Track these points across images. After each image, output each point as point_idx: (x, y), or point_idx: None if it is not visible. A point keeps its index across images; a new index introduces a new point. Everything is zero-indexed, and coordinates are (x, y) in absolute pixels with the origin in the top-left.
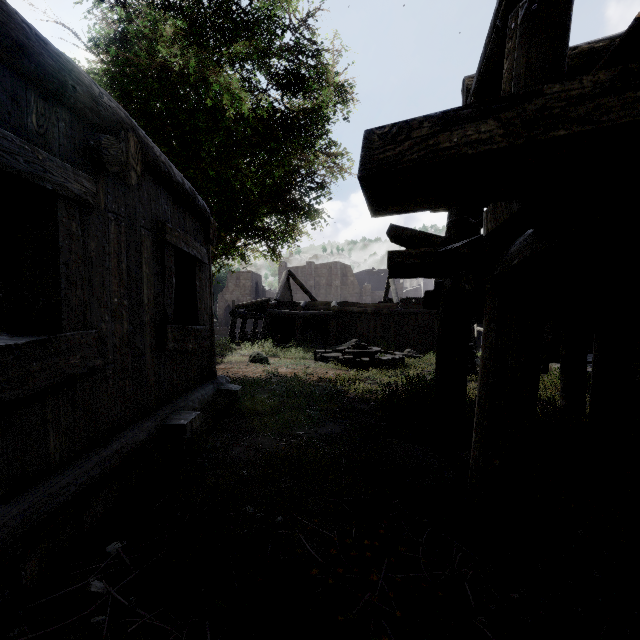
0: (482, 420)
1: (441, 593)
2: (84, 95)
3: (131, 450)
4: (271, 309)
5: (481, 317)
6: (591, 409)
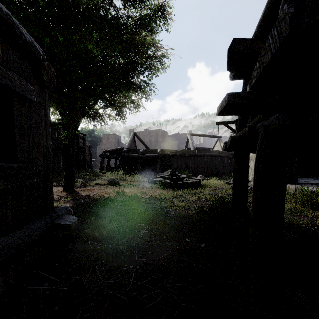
0: None
1: None
2: None
3: None
4: (123, 153)
5: None
6: None
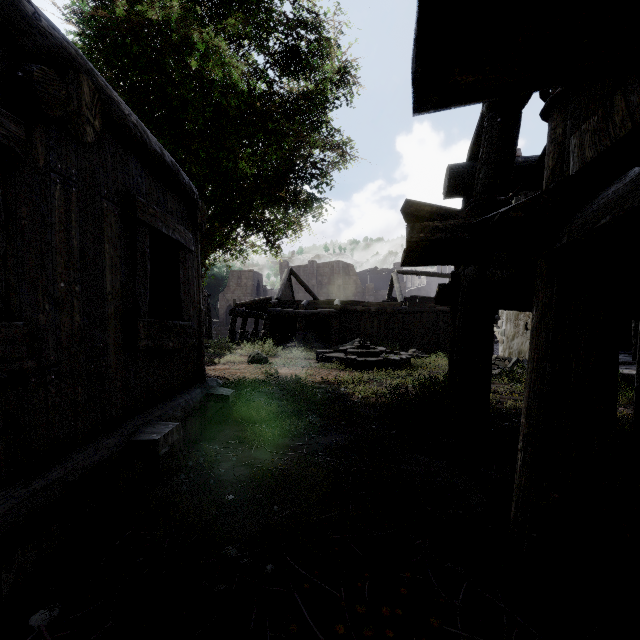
0: (533, 440)
1: None
2: (7, 8)
3: (80, 477)
4: (272, 308)
5: None
6: (635, 418)
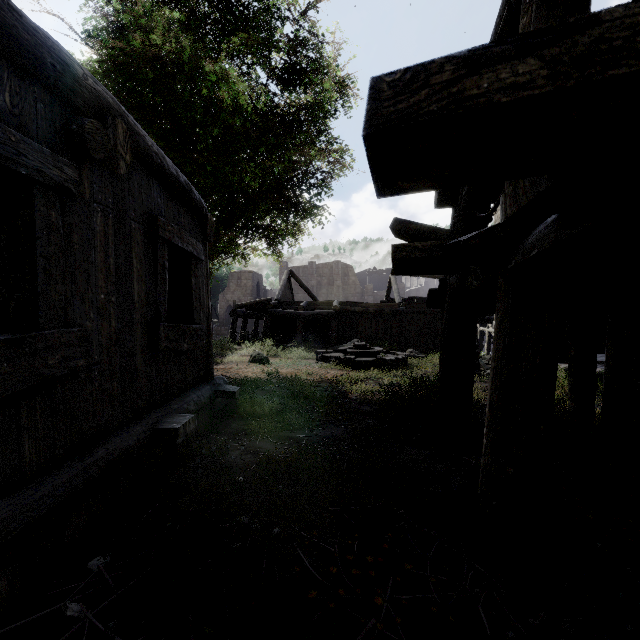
0: (494, 425)
1: (453, 619)
2: (65, 75)
3: (118, 456)
4: (272, 309)
5: (484, 317)
6: (603, 412)
